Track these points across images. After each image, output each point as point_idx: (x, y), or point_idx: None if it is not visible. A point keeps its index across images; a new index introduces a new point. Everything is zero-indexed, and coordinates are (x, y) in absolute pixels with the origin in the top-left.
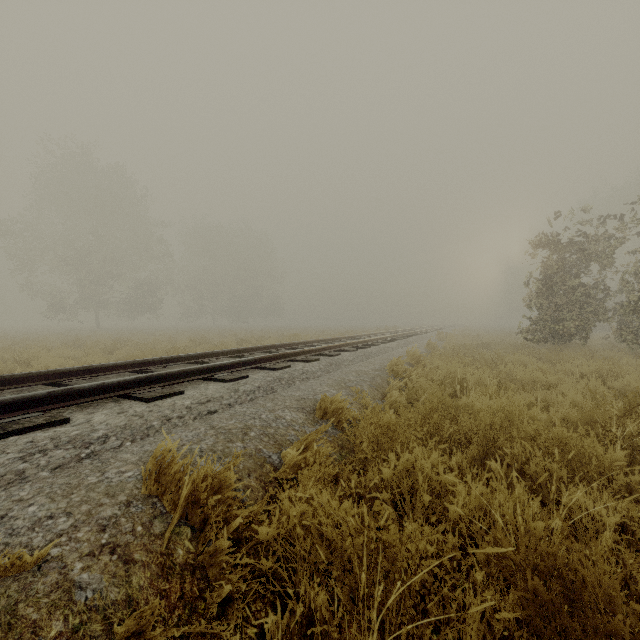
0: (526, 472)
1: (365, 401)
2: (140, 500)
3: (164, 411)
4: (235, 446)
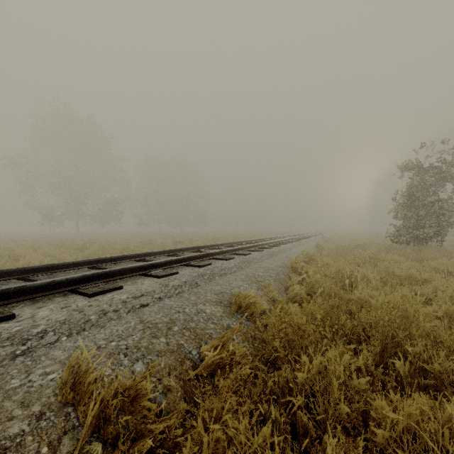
0: (428, 370)
1: (272, 294)
2: (54, 410)
3: (102, 305)
4: (159, 342)
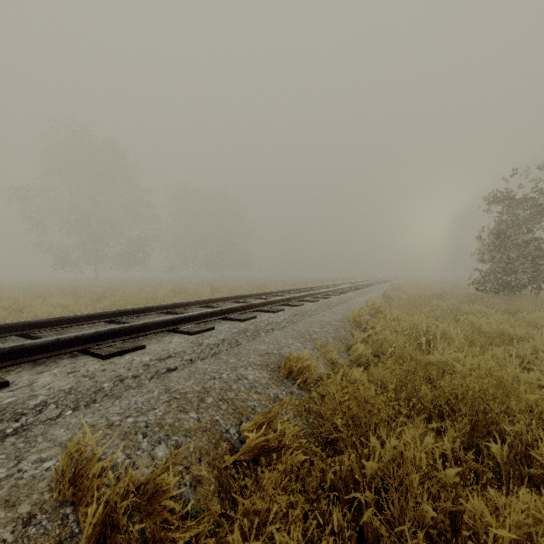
0: (533, 456)
1: (331, 355)
2: (47, 512)
3: (118, 370)
4: (187, 418)
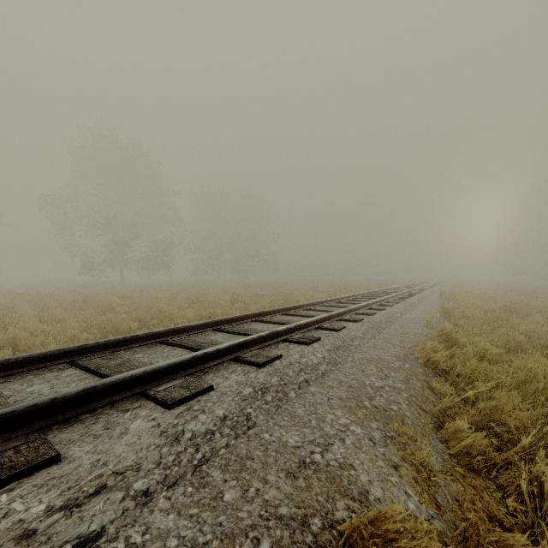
0: None
1: (420, 457)
2: None
3: None
4: None
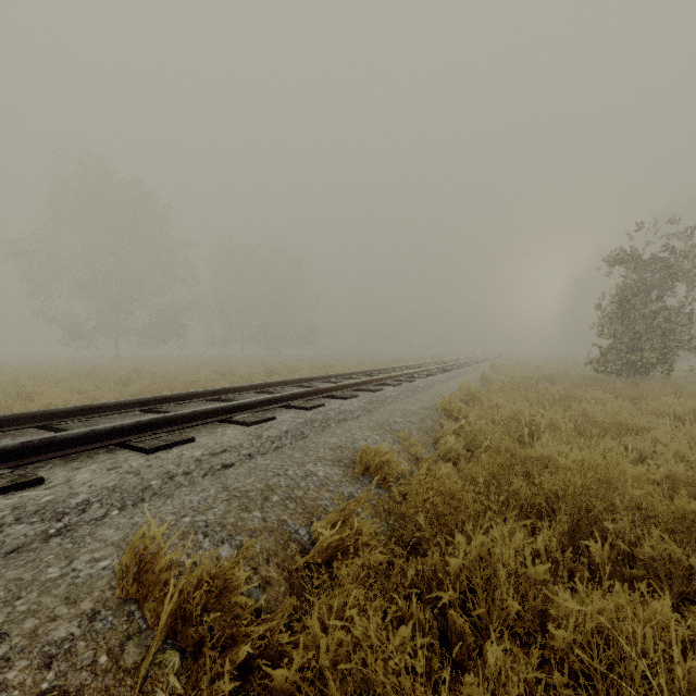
0: (636, 556)
1: (415, 449)
2: (112, 608)
3: (166, 466)
4: (251, 517)
